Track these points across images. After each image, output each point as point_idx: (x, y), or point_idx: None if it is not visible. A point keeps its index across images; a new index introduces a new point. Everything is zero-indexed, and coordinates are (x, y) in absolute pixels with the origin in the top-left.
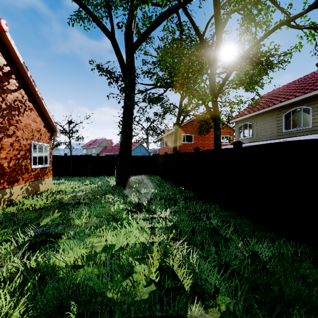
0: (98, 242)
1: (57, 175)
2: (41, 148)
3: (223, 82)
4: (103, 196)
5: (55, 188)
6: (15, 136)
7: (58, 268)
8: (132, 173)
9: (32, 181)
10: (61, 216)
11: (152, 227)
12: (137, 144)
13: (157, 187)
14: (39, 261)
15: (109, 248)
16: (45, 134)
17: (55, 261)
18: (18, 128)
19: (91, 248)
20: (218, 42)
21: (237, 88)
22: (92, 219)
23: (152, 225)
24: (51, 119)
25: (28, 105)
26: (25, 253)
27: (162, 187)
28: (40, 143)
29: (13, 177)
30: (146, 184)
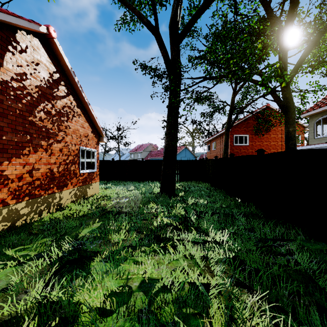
0: (134, 274)
1: (106, 179)
2: (89, 153)
3: (301, 59)
4: (146, 204)
5: (102, 192)
6: (64, 141)
7: (82, 310)
8: (177, 179)
9: (80, 186)
10: (100, 227)
11: (205, 256)
12: (182, 148)
13: (206, 197)
14: (61, 296)
15: (148, 285)
16: (92, 140)
17: (79, 299)
18: (67, 134)
19: (125, 280)
20: (293, 6)
21: (313, 71)
22: (132, 234)
23: (204, 253)
24: (98, 124)
25: (76, 111)
26: (54, 276)
27: (213, 196)
28: (88, 148)
29: (62, 182)
30: (193, 192)
